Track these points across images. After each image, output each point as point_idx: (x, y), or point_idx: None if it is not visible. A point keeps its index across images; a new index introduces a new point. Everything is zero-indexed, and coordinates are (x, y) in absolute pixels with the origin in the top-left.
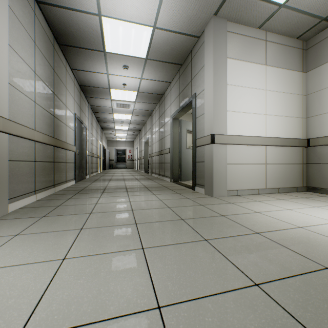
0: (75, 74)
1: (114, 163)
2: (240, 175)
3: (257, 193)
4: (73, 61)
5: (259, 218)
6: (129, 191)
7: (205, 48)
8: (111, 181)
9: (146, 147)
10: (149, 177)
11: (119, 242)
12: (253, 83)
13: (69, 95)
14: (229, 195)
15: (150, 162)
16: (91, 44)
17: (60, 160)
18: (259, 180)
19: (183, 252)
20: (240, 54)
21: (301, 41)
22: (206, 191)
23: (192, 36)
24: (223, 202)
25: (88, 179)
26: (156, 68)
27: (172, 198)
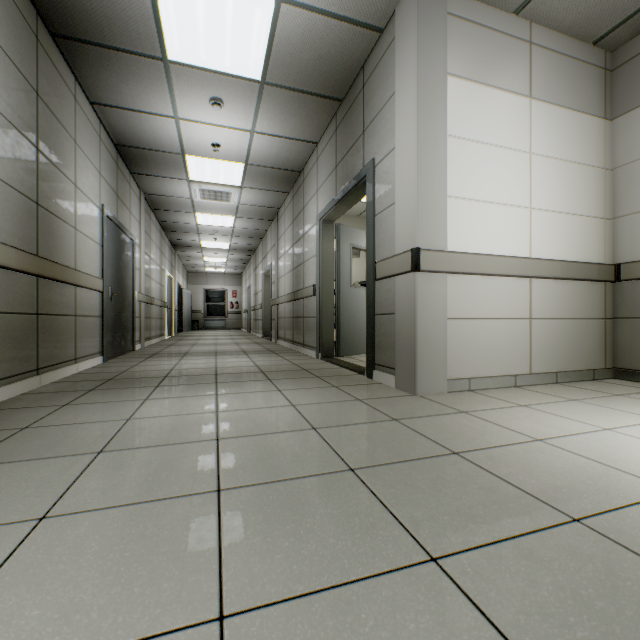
0: (101, 116)
1: (201, 319)
2: (475, 343)
3: (512, 386)
4: (93, 81)
5: (552, 461)
6: (221, 383)
7: (398, 52)
8: (186, 358)
9: (266, 285)
10: (272, 346)
11: (144, 585)
12: (505, 136)
13: (85, 161)
14: (453, 390)
15: (275, 316)
16: (132, 38)
17: (58, 309)
18: (517, 354)
19: (367, 636)
20: (476, 69)
21: (602, 51)
22: (400, 382)
23: (368, 28)
24: (443, 409)
25: (137, 352)
26: (284, 108)
27: (321, 400)
